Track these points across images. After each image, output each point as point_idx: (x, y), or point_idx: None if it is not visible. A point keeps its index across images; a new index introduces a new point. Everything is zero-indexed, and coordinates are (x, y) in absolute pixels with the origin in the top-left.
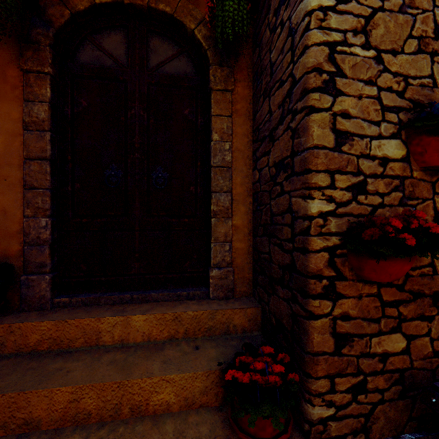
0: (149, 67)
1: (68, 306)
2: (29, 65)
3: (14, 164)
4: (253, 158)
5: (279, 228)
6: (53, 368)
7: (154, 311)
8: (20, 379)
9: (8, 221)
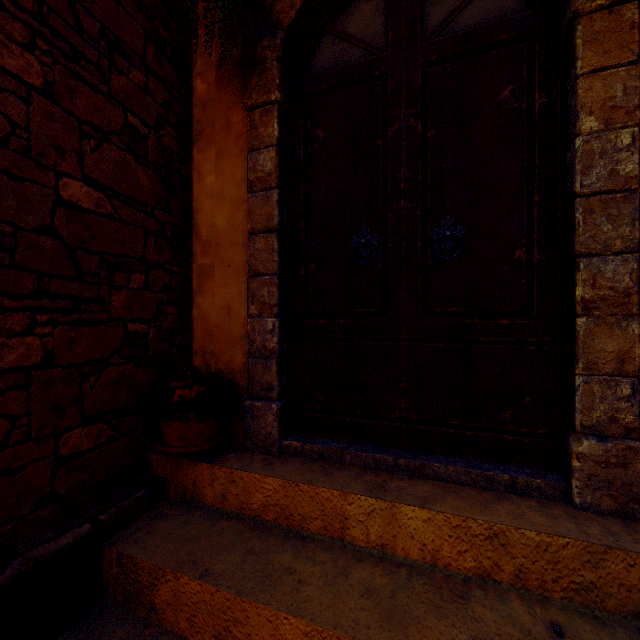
0: (426, 34)
1: (299, 456)
2: (253, 98)
3: (238, 243)
4: None
5: None
6: (279, 563)
7: (444, 506)
8: (239, 567)
9: (232, 323)
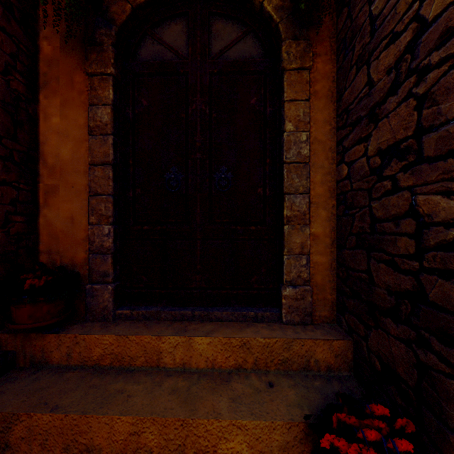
0: (211, 55)
1: (129, 319)
2: (93, 68)
3: (80, 170)
4: (337, 150)
5: (388, 238)
6: (114, 389)
7: (219, 334)
8: (83, 398)
9: (75, 229)
